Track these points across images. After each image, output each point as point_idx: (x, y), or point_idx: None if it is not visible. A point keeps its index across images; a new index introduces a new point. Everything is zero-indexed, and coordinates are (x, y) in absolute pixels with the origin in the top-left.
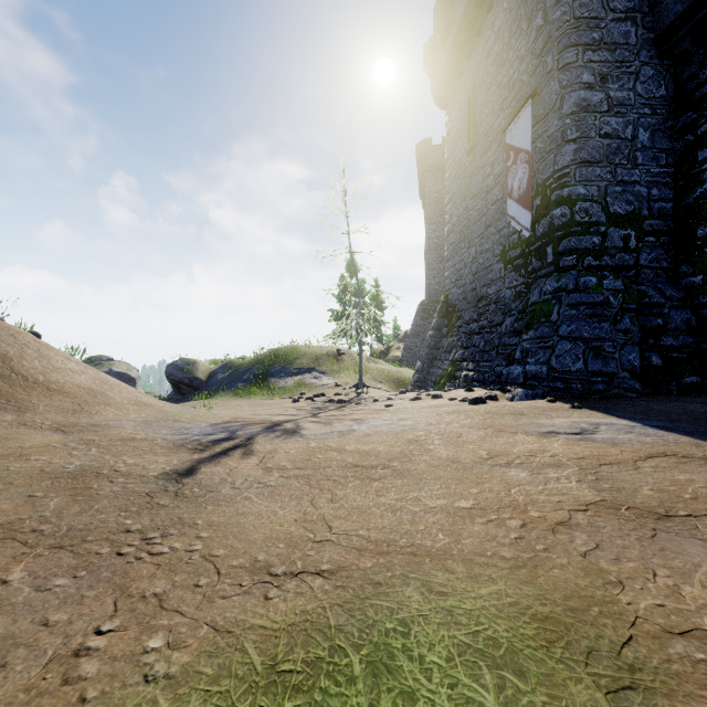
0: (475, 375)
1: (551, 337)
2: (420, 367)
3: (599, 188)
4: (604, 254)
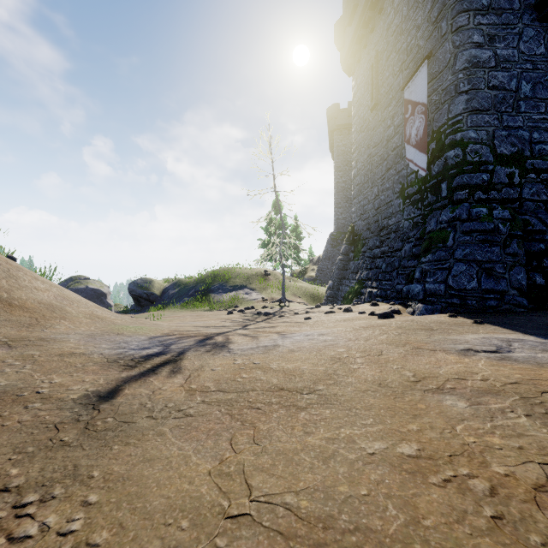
0: (378, 291)
1: (448, 260)
2: (331, 285)
3: (487, 132)
4: (492, 189)
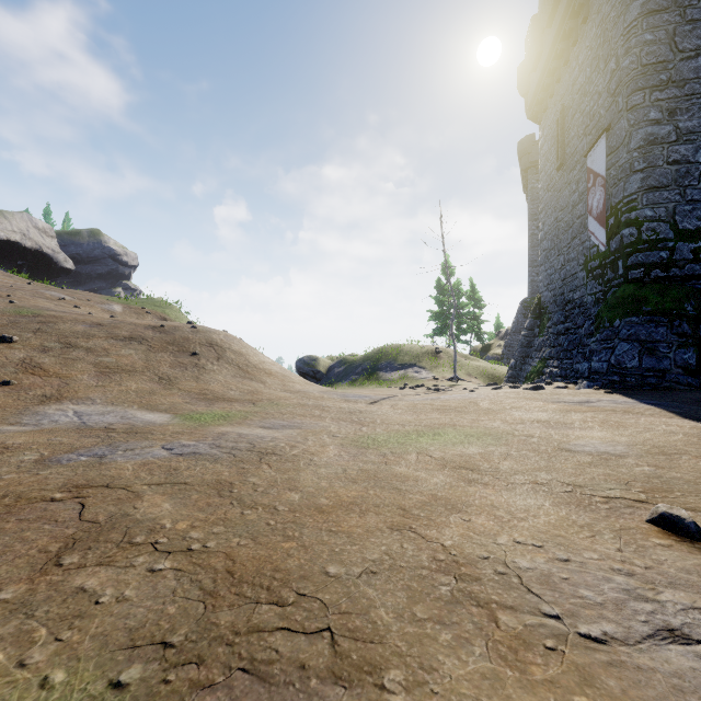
0: (558, 371)
1: (613, 339)
2: (513, 364)
3: (666, 209)
4: (672, 266)
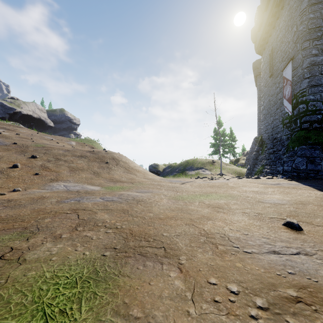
0: (269, 170)
1: (294, 156)
2: (249, 167)
3: (320, 95)
4: None
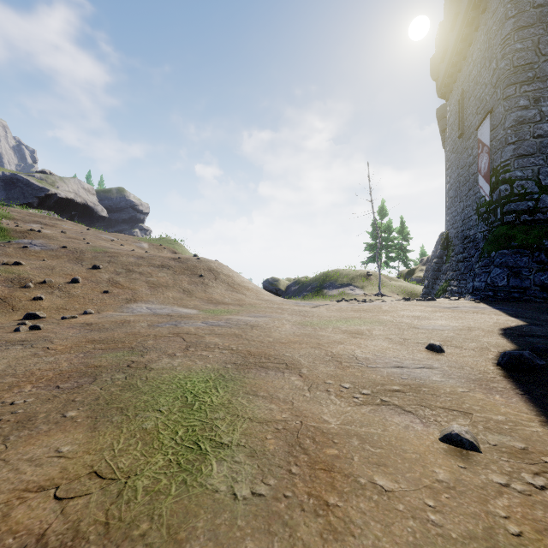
0: (456, 289)
1: (490, 266)
2: (426, 284)
3: (532, 170)
4: (537, 212)
